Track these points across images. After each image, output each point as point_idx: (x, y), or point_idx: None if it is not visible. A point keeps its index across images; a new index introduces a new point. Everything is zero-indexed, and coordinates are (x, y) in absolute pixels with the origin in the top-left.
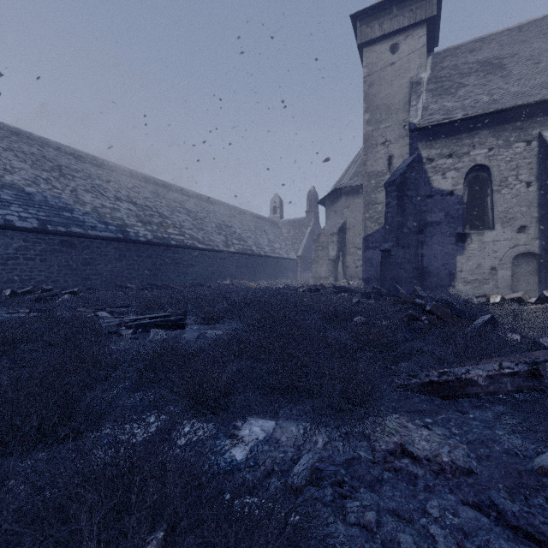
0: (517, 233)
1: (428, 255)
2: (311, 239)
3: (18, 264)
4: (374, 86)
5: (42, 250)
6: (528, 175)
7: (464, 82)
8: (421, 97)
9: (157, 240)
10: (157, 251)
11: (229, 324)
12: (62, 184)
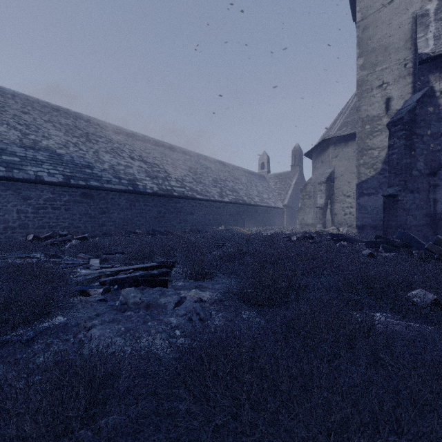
0: None
1: None
2: (296, 190)
3: (47, 212)
4: (369, 29)
5: (66, 201)
6: None
7: None
8: (430, 26)
9: (162, 191)
10: (161, 201)
11: (218, 281)
12: (87, 147)
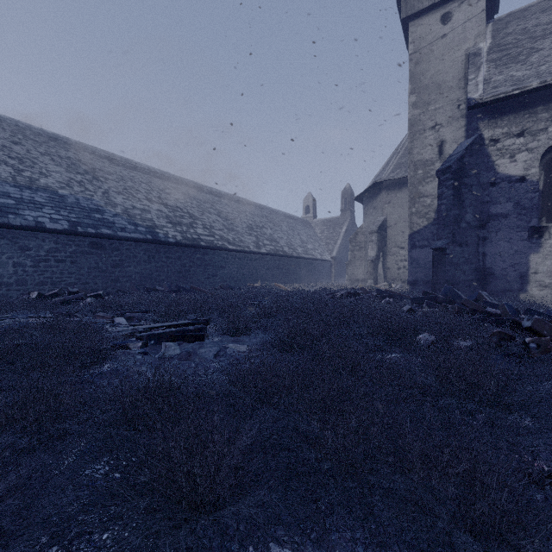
0: None
1: (492, 254)
2: (346, 239)
3: (49, 266)
4: (421, 63)
5: (72, 252)
6: None
7: (537, 46)
8: (481, 68)
9: (187, 241)
10: (186, 252)
11: (255, 336)
12: (94, 186)
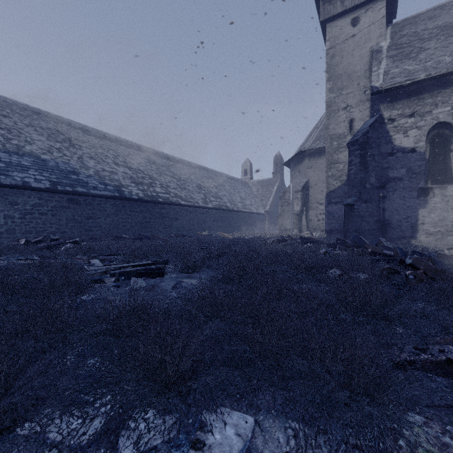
0: None
1: (390, 209)
2: (277, 196)
3: (34, 218)
4: (336, 57)
5: (53, 206)
6: None
7: (425, 46)
8: (382, 63)
9: (147, 197)
10: (147, 207)
11: (204, 273)
12: (71, 152)
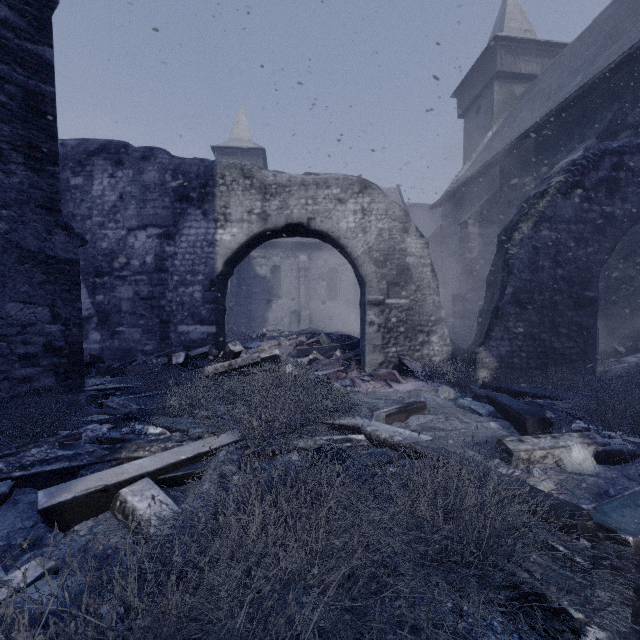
0: (291, 301)
1: (254, 310)
2: None
3: None
4: None
5: None
6: (296, 274)
7: None
8: None
9: None
10: None
11: None
12: None
